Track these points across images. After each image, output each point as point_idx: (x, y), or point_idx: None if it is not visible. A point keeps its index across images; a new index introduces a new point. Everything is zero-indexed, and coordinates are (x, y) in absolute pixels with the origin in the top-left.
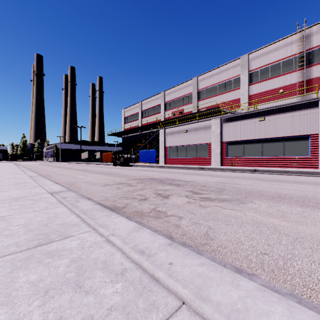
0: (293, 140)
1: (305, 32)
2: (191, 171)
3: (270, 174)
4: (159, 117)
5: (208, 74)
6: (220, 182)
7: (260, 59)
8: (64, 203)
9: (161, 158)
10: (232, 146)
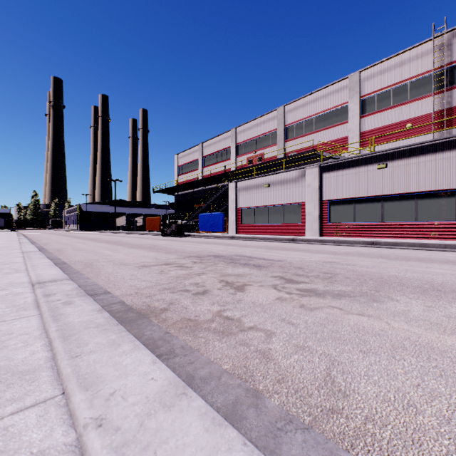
0: (431, 197)
1: (445, 38)
2: (276, 244)
3: (398, 249)
4: (228, 165)
5: (299, 102)
6: (325, 262)
7: (377, 78)
8: (40, 308)
9: (231, 224)
10: (336, 207)
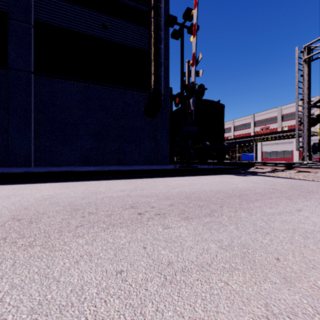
0: None
1: None
2: None
3: None
4: (249, 131)
5: (289, 105)
6: None
7: None
8: None
9: (258, 158)
10: None
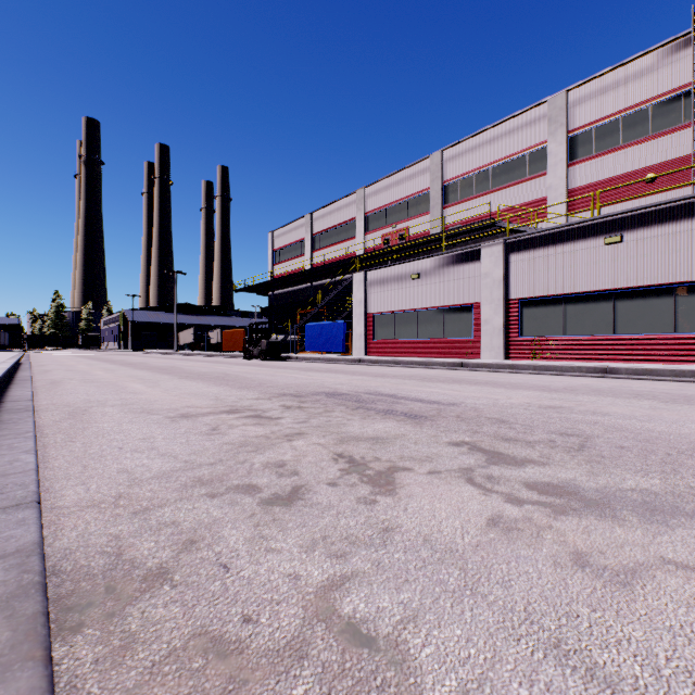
0: None
1: None
2: (435, 371)
3: (655, 381)
4: (353, 247)
5: (467, 144)
6: (542, 407)
7: (595, 101)
8: None
9: (356, 341)
10: (533, 311)
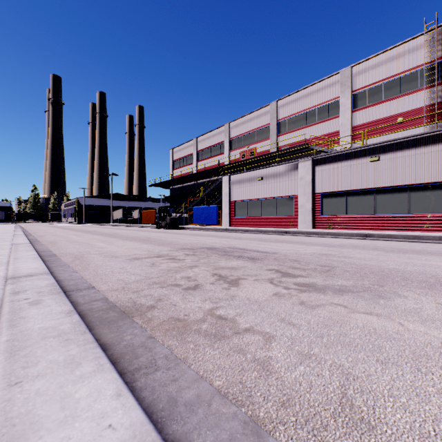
0: (424, 189)
1: (437, 32)
2: (270, 236)
3: (392, 241)
4: (222, 159)
5: (292, 97)
6: (320, 254)
7: (368, 73)
8: (2, 309)
9: (224, 217)
10: (329, 200)
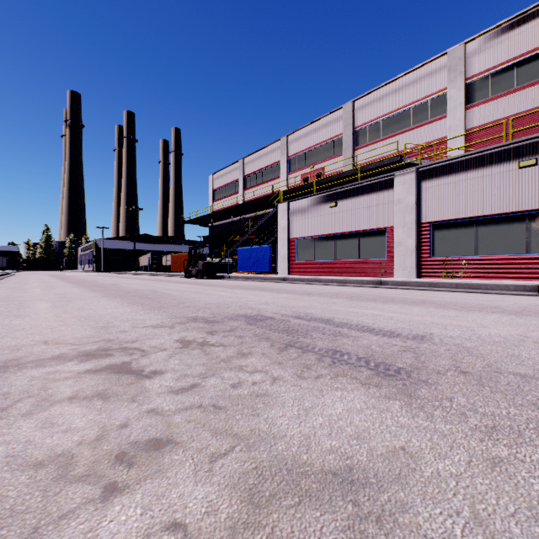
0: None
1: None
2: (357, 289)
3: None
4: (277, 185)
5: (375, 95)
6: None
7: (492, 50)
8: None
9: (281, 262)
10: (445, 233)
